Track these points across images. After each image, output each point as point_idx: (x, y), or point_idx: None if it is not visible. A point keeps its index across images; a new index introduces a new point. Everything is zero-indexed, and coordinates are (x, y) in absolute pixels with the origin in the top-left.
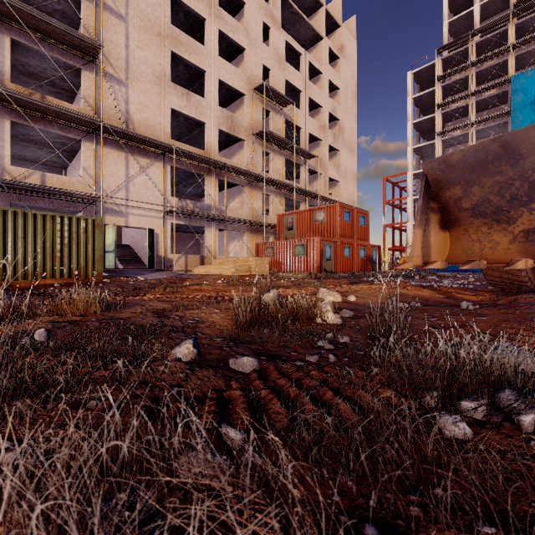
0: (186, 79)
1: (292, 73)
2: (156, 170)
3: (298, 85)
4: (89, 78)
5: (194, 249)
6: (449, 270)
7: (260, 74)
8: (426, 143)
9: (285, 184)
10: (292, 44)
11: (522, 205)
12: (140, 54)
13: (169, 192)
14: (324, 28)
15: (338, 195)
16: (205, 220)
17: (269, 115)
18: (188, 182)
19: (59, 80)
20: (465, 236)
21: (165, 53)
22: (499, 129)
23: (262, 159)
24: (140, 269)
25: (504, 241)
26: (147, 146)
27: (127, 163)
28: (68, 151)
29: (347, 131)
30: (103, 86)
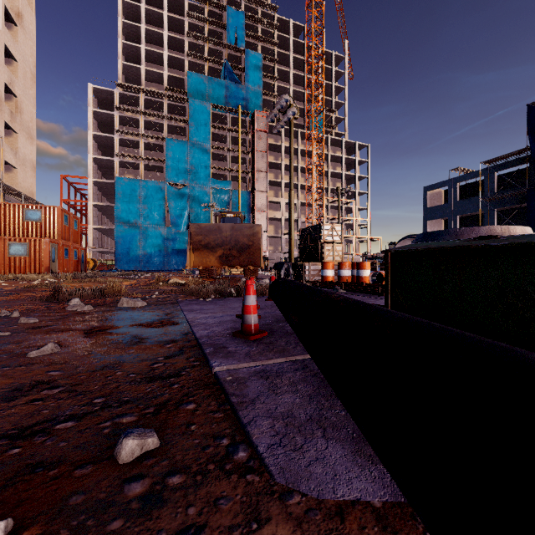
0: None
1: None
2: None
3: None
4: None
5: None
6: (129, 270)
7: None
8: (106, 157)
9: None
10: None
11: (220, 247)
12: None
13: None
14: None
15: (14, 183)
16: None
17: None
18: None
19: None
20: (200, 256)
21: None
22: (158, 169)
23: None
24: None
25: (213, 259)
26: None
27: None
28: None
29: (26, 113)
30: None
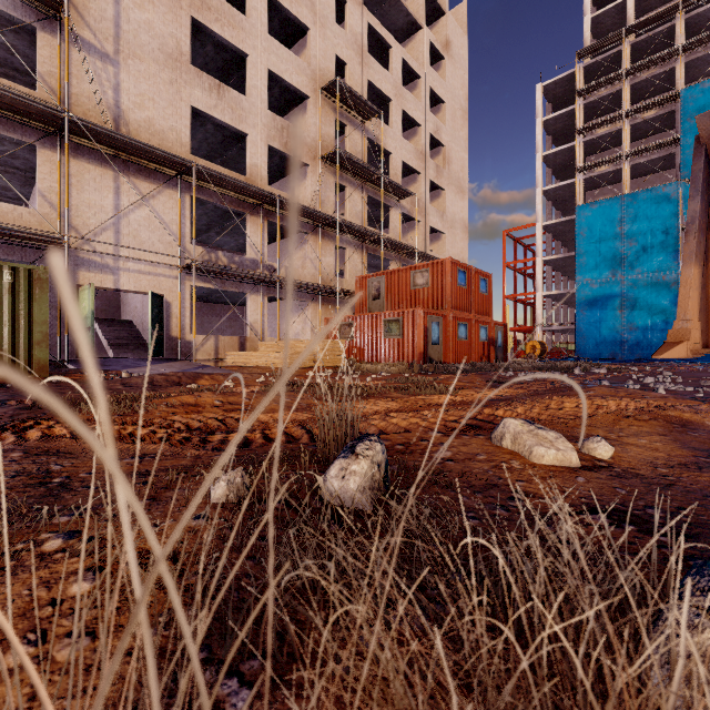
0: (219, 70)
1: (378, 73)
2: (167, 202)
3: (386, 91)
4: (49, 45)
5: (234, 328)
6: (596, 359)
7: (331, 69)
8: (562, 183)
9: (368, 232)
10: (378, 30)
11: None
12: (139, 16)
13: (188, 238)
14: (424, 12)
15: (442, 252)
16: (246, 282)
17: (345, 131)
18: (223, 227)
19: (5, 52)
20: None
21: (181, 20)
22: (662, 164)
23: (335, 196)
24: (139, 358)
25: None
26: (151, 163)
27: (117, 188)
28: (22, 169)
29: (455, 163)
30: (74, 60)
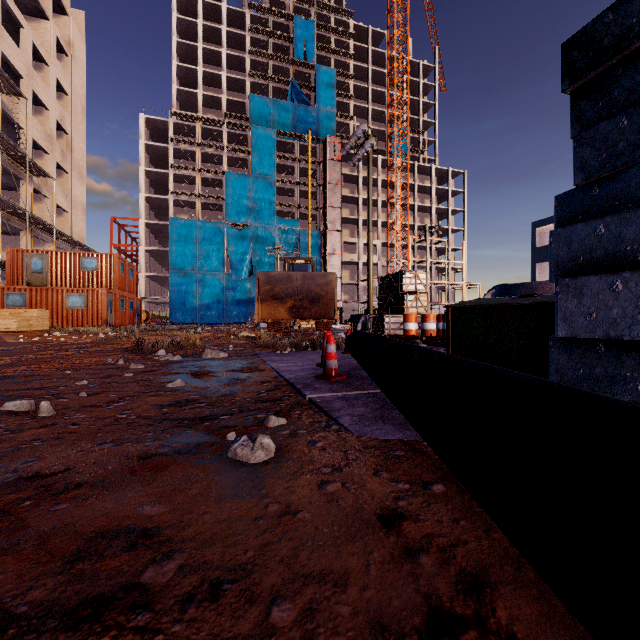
0: None
1: (11, 48)
2: None
3: (19, 68)
4: None
5: None
6: (185, 323)
7: None
8: (160, 196)
9: (14, 206)
10: (11, 7)
11: (290, 297)
12: None
13: None
14: (51, 7)
15: (64, 228)
16: None
17: None
18: None
19: None
20: (268, 307)
21: None
22: (217, 207)
23: None
24: None
25: (283, 310)
26: None
27: None
28: None
29: (76, 151)
30: None
